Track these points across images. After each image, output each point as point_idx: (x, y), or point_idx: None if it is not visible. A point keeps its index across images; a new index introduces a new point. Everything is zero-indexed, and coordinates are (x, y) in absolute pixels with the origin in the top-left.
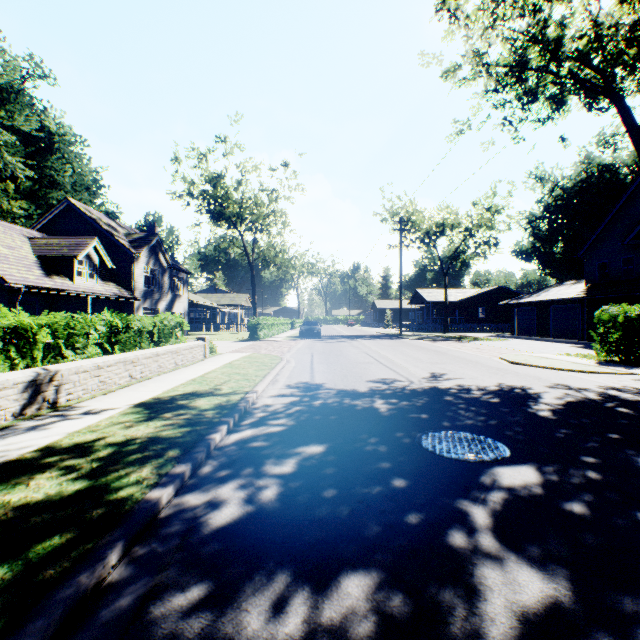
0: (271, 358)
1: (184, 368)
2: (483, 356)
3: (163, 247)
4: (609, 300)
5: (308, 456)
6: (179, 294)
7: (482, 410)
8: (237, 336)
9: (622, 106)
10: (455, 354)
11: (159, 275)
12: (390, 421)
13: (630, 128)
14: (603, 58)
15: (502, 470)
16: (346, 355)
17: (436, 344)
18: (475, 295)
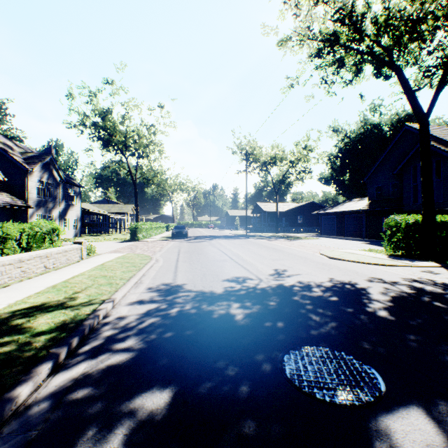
0: (142, 258)
1: (54, 271)
2: (308, 252)
3: (56, 165)
4: (383, 211)
5: (146, 417)
6: (72, 204)
7: (329, 312)
8: (122, 237)
9: (401, 74)
10: (288, 251)
11: (53, 188)
12: (247, 334)
13: (406, 90)
14: (392, 36)
15: (392, 422)
16: (206, 253)
17: (272, 242)
18: (296, 207)
